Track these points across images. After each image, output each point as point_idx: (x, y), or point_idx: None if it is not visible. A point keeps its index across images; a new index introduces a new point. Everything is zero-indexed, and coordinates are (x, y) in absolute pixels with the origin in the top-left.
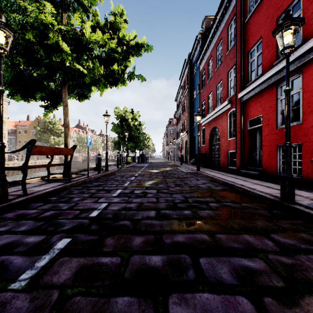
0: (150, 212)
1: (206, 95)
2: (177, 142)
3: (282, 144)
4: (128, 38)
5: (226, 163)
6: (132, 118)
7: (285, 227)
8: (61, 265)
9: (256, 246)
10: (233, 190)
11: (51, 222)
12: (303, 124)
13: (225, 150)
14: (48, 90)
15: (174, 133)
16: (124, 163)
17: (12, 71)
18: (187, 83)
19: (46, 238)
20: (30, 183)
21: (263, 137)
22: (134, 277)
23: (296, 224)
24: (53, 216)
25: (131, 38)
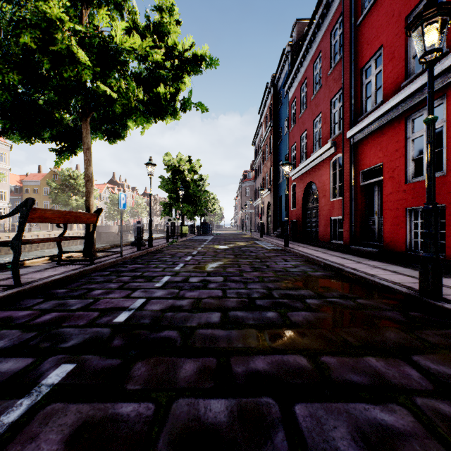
0: (212, 315)
1: (297, 135)
2: (256, 205)
3: (414, 206)
4: (182, 46)
5: (328, 235)
6: (189, 169)
7: (434, 342)
8: (47, 420)
9: (390, 380)
10: (341, 278)
11: (48, 332)
12: (449, 176)
13: (327, 216)
14: (61, 126)
15: (251, 192)
16: (178, 235)
17: (5, 96)
18: (269, 119)
19: (33, 364)
20: (30, 266)
21: (385, 196)
22: (176, 448)
23: (450, 336)
24: (54, 322)
25: (186, 47)
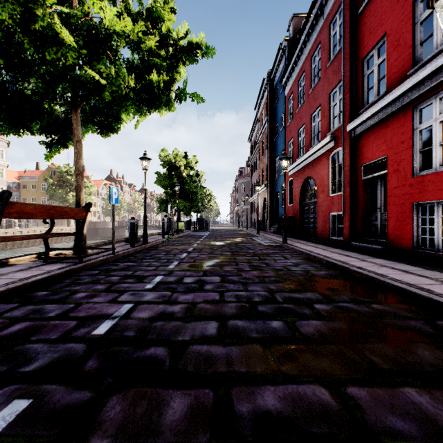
0: (208, 324)
1: (295, 130)
2: (252, 201)
3: (423, 201)
4: (176, 33)
5: (327, 231)
6: (185, 165)
7: None
8: None
9: None
10: (347, 278)
11: (10, 350)
12: None
13: (326, 211)
14: (52, 118)
15: (247, 188)
16: (175, 231)
17: None
18: (266, 115)
19: None
20: (15, 265)
21: (390, 191)
22: None
23: None
24: (22, 335)
25: (181, 35)
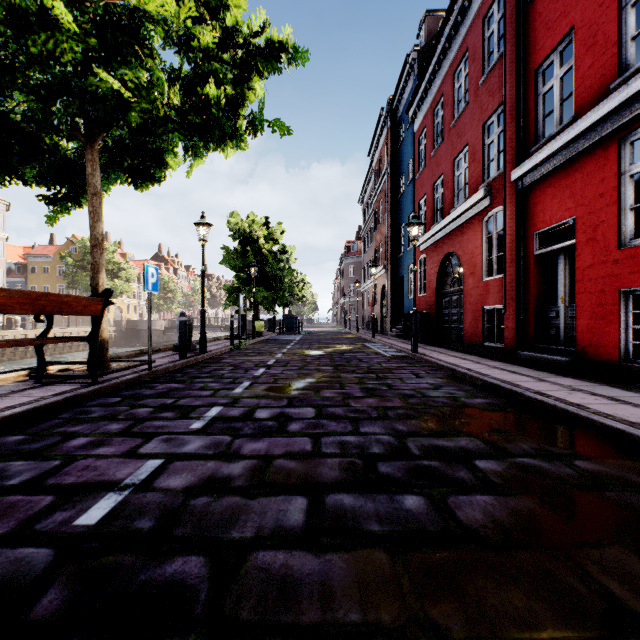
0: (290, 503)
1: (428, 182)
2: (364, 290)
3: (636, 286)
4: (248, 25)
5: (479, 334)
6: (266, 237)
7: None
8: None
9: None
10: (521, 410)
11: None
12: None
13: (477, 304)
14: (57, 159)
15: (358, 272)
16: (250, 334)
17: None
18: (385, 162)
19: None
20: None
21: (580, 272)
22: None
23: None
24: None
25: (255, 30)
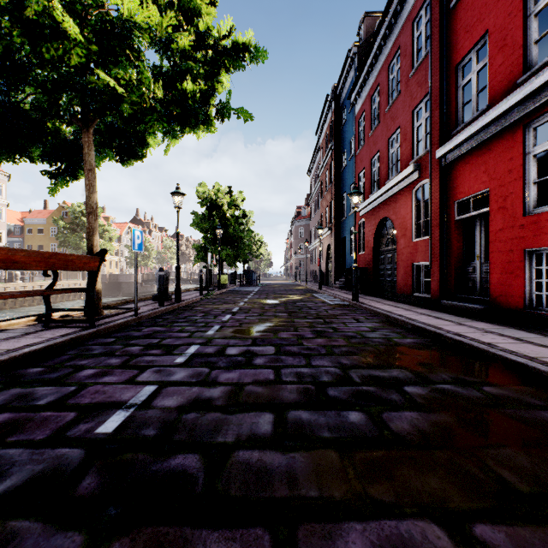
0: (260, 417)
1: (367, 158)
2: (312, 248)
3: (538, 246)
4: (217, 30)
5: (410, 286)
6: (229, 203)
7: None
8: None
9: None
10: (443, 348)
11: None
12: None
13: (407, 261)
14: (57, 140)
15: (306, 233)
16: (216, 286)
17: None
18: (330, 140)
19: None
20: (5, 330)
21: (493, 234)
22: None
23: None
24: None
25: (223, 33)
